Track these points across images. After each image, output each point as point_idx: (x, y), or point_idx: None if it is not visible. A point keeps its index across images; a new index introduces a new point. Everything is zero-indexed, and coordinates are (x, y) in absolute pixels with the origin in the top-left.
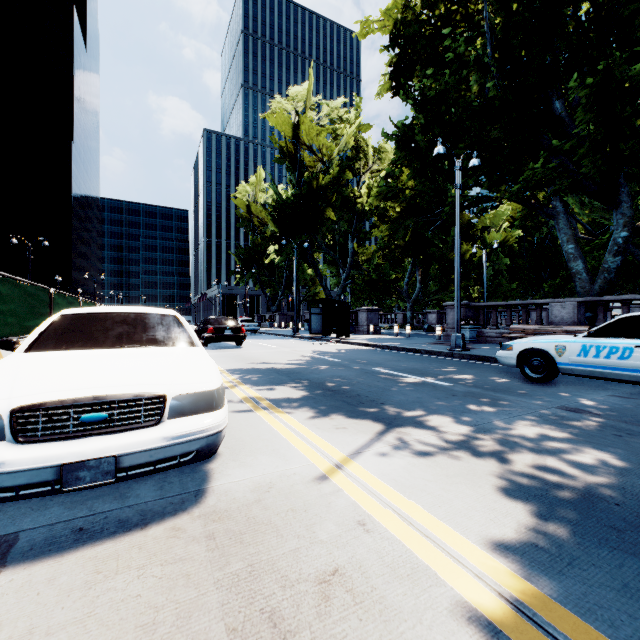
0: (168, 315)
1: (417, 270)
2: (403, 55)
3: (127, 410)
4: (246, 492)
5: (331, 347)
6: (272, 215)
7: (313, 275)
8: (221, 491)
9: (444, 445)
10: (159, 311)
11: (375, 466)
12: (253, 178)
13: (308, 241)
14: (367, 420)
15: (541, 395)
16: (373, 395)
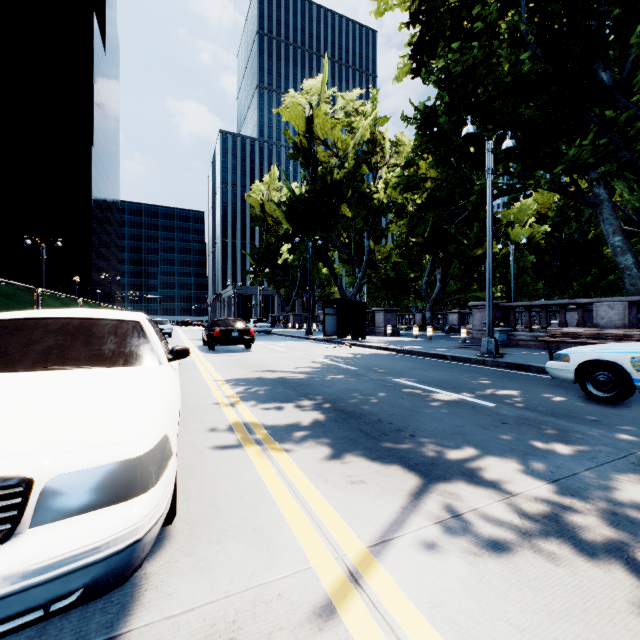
0: (128, 321)
1: (437, 268)
2: (425, 31)
3: None
4: None
5: (346, 351)
6: (285, 213)
7: (328, 275)
8: None
9: (519, 526)
10: (117, 315)
11: (416, 579)
12: (267, 177)
13: (322, 239)
14: (394, 467)
15: (621, 424)
16: (398, 421)
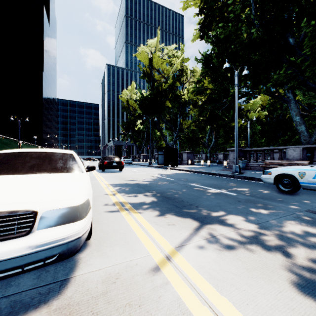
0: (67, 153)
1: (213, 132)
2: (206, 17)
3: (1, 224)
4: (98, 283)
5: (168, 172)
6: (139, 105)
7: (160, 135)
8: (80, 281)
9: (240, 240)
10: (62, 151)
11: (194, 258)
12: (130, 87)
13: (157, 118)
14: (188, 219)
15: (292, 202)
16: (191, 201)
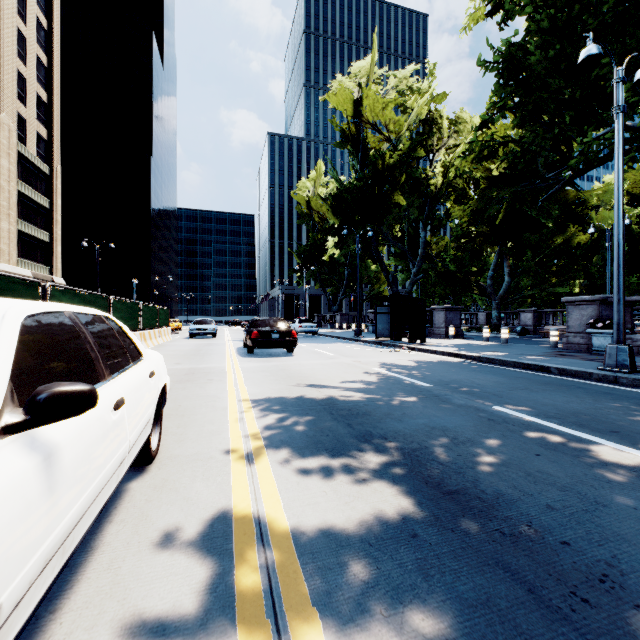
0: None
1: (505, 261)
2: None
3: None
4: None
5: (405, 357)
6: (332, 206)
7: (377, 272)
8: None
9: None
10: None
11: None
12: (313, 172)
13: (372, 231)
14: None
15: None
16: (578, 535)
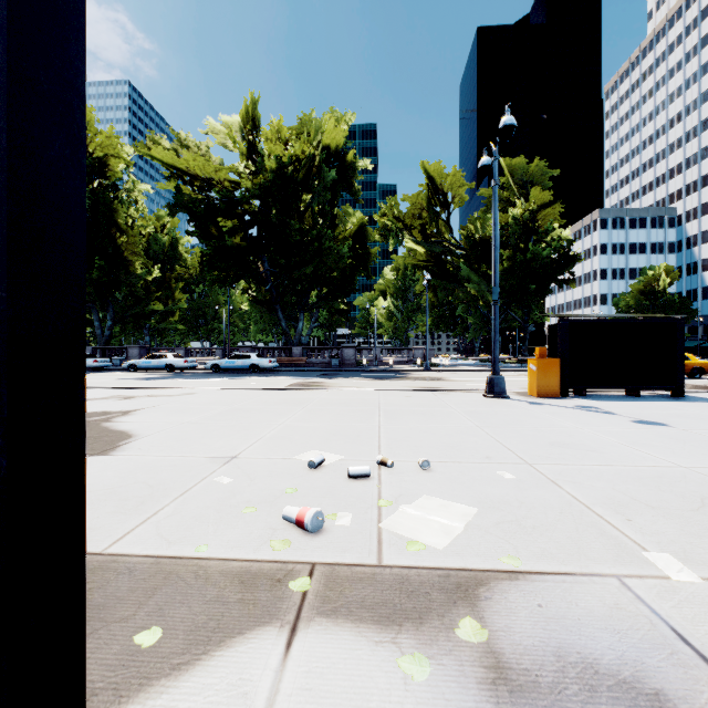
0: None
1: None
2: None
3: None
4: None
5: None
6: None
7: None
8: None
9: None
10: None
11: None
12: None
13: None
14: None
15: None
16: None
